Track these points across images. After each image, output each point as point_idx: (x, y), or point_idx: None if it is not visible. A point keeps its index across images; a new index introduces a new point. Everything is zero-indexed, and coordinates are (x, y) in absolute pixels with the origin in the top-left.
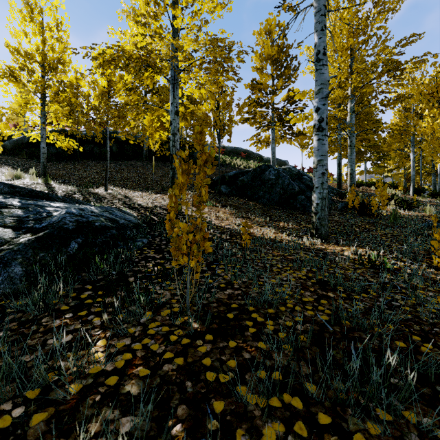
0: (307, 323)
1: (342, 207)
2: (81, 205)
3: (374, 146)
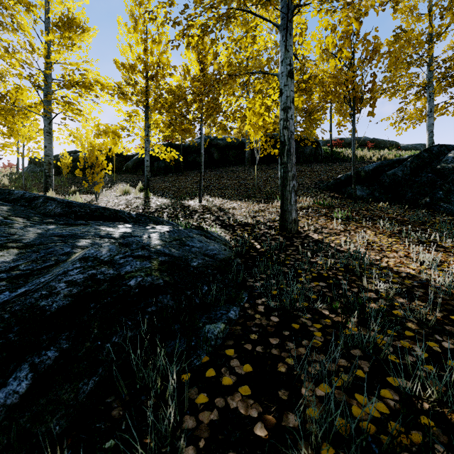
0: None
1: None
2: (153, 227)
3: None
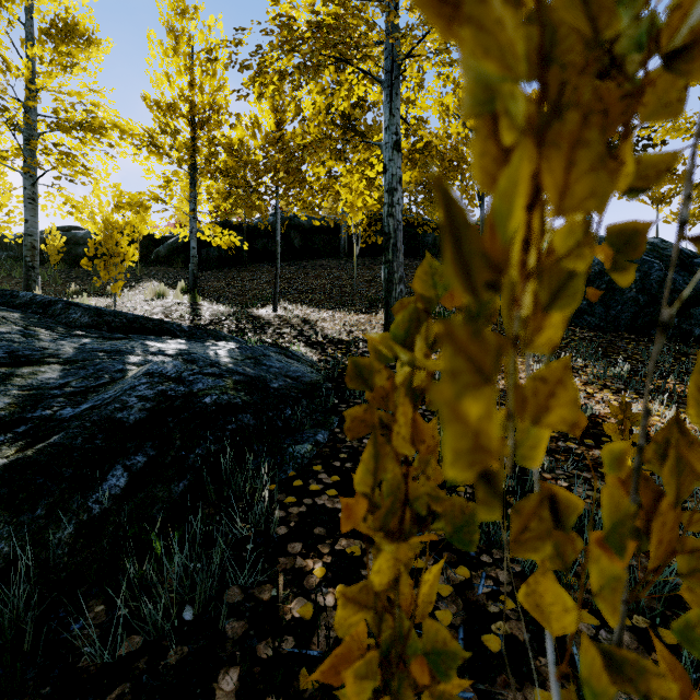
0: None
1: None
2: (215, 344)
3: None
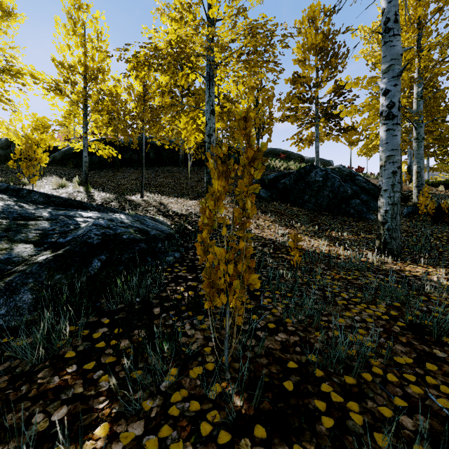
0: (418, 413)
1: (409, 213)
2: (114, 214)
3: (442, 139)
